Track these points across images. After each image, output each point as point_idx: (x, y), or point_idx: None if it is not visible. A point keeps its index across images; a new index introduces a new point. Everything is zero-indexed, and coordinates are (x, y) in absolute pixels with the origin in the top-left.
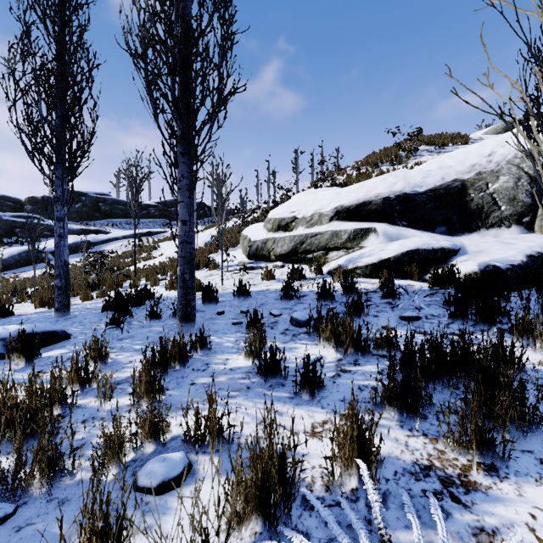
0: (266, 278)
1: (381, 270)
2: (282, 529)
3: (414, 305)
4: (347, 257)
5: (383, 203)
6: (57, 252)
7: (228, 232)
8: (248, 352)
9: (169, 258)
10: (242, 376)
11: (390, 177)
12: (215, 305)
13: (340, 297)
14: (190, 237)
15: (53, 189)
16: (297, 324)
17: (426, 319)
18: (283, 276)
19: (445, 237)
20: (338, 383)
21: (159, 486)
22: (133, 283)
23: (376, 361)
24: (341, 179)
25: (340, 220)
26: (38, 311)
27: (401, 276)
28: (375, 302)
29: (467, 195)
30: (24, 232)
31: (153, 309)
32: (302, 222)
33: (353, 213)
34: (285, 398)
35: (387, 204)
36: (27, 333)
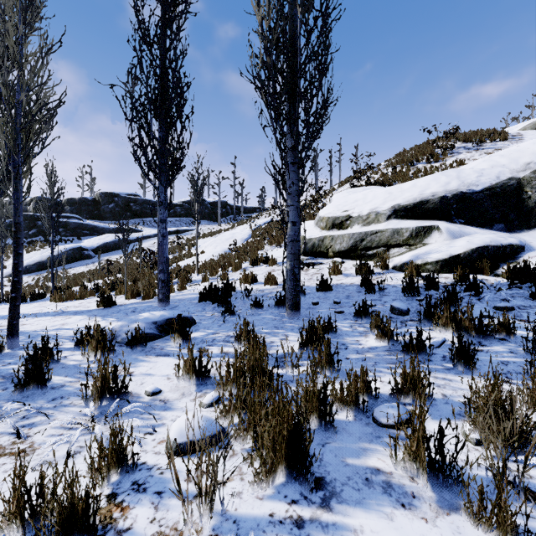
0: (333, 273)
1: (451, 265)
2: (527, 450)
3: (498, 298)
4: (412, 253)
5: (440, 201)
6: (160, 250)
7: (265, 230)
8: (379, 334)
9: (221, 255)
10: (385, 353)
11: (443, 177)
12: (303, 296)
13: (422, 290)
14: (298, 237)
15: (158, 195)
16: (400, 313)
17: (520, 309)
18: (348, 271)
19: (506, 233)
20: (479, 359)
21: (400, 424)
22: (204, 278)
23: (498, 343)
24: (375, 177)
25: (398, 218)
26: (135, 302)
27: (471, 271)
28: (458, 294)
29: (523, 193)
30: (66, 231)
31: (256, 299)
32: (358, 221)
33: (410, 211)
34: (442, 369)
35: (444, 203)
36: (169, 318)
